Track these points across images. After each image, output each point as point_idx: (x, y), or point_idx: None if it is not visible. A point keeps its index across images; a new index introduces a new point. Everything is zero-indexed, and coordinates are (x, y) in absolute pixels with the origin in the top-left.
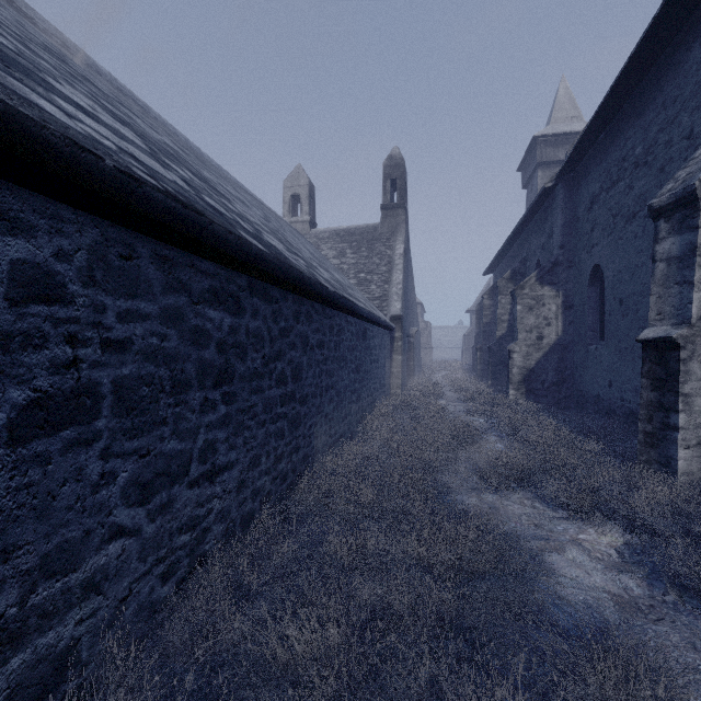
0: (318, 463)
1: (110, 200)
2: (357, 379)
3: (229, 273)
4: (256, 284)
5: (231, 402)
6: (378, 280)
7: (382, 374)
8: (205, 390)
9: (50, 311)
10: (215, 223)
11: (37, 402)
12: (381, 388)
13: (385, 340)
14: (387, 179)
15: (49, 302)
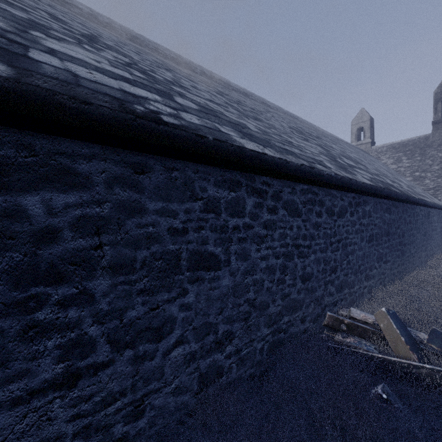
0: (409, 274)
1: (380, 195)
2: (424, 239)
3: (388, 201)
4: (393, 202)
5: (389, 242)
6: (431, 176)
7: (438, 238)
8: (385, 237)
9: (370, 219)
10: (392, 191)
11: (369, 236)
12: (438, 246)
13: (440, 216)
14: (437, 102)
15: (370, 217)
